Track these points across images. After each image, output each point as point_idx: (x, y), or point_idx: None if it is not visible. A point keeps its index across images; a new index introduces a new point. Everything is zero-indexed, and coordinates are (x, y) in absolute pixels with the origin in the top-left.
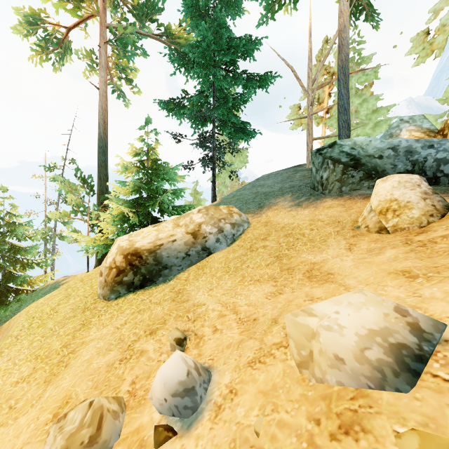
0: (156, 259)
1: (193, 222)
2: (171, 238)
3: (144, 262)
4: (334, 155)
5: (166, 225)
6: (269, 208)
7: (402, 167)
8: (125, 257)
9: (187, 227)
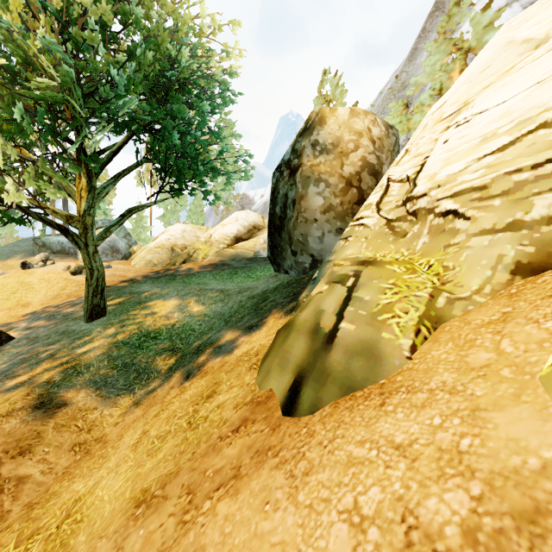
0: None
1: None
2: None
3: None
4: (38, 242)
5: None
6: (11, 259)
7: (59, 249)
8: None
9: None
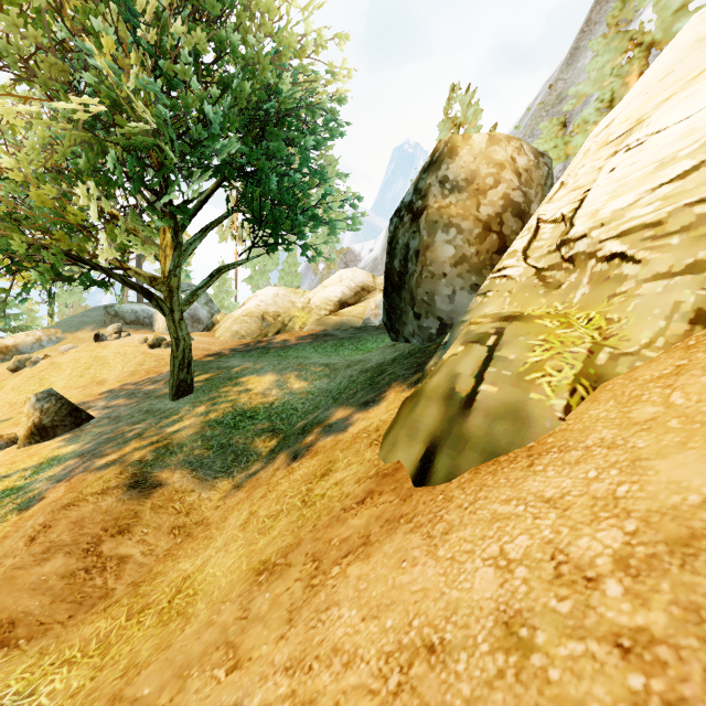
0: (17, 349)
1: (35, 336)
2: (24, 342)
3: (10, 351)
4: (110, 311)
5: (20, 337)
6: (81, 331)
7: (132, 319)
8: None
9: (32, 338)
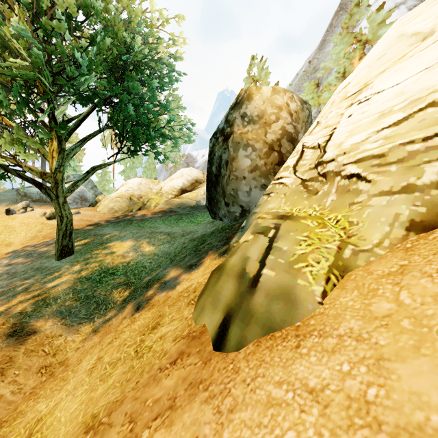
0: None
1: None
2: None
3: None
4: (21, 192)
5: None
6: None
7: (37, 198)
8: None
9: None
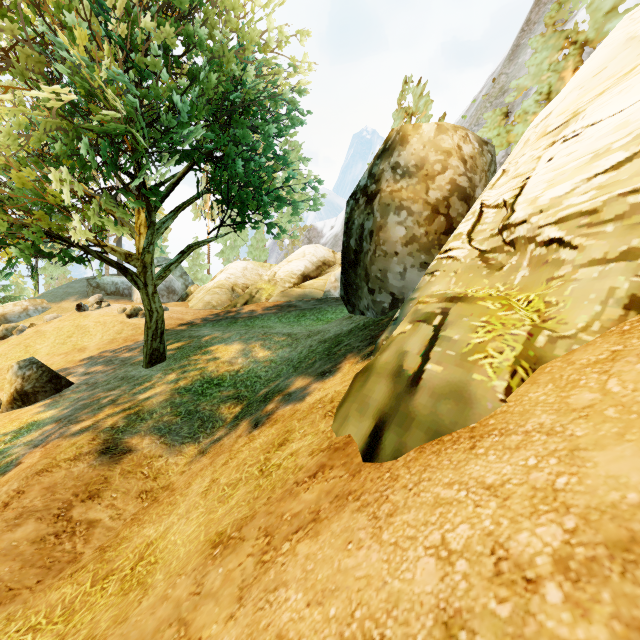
0: (5, 318)
1: (22, 306)
2: (11, 311)
3: None
4: (92, 283)
5: (8, 307)
6: (65, 301)
7: (113, 290)
8: None
9: (19, 308)
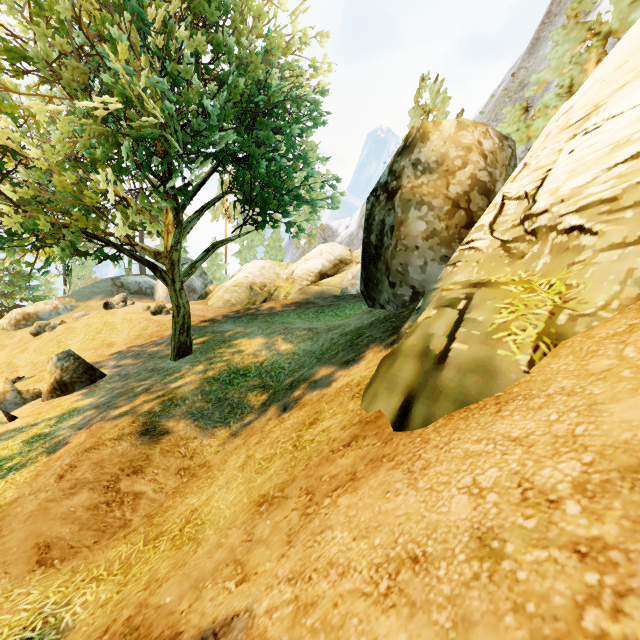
0: (37, 316)
1: (52, 304)
2: (43, 309)
3: (31, 317)
4: (117, 282)
5: (39, 305)
6: (92, 300)
7: (136, 289)
8: (22, 316)
9: (50, 306)
